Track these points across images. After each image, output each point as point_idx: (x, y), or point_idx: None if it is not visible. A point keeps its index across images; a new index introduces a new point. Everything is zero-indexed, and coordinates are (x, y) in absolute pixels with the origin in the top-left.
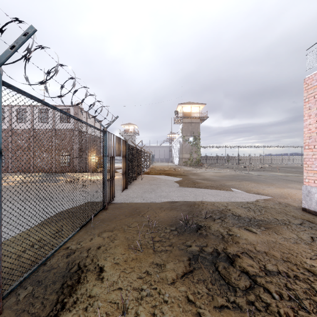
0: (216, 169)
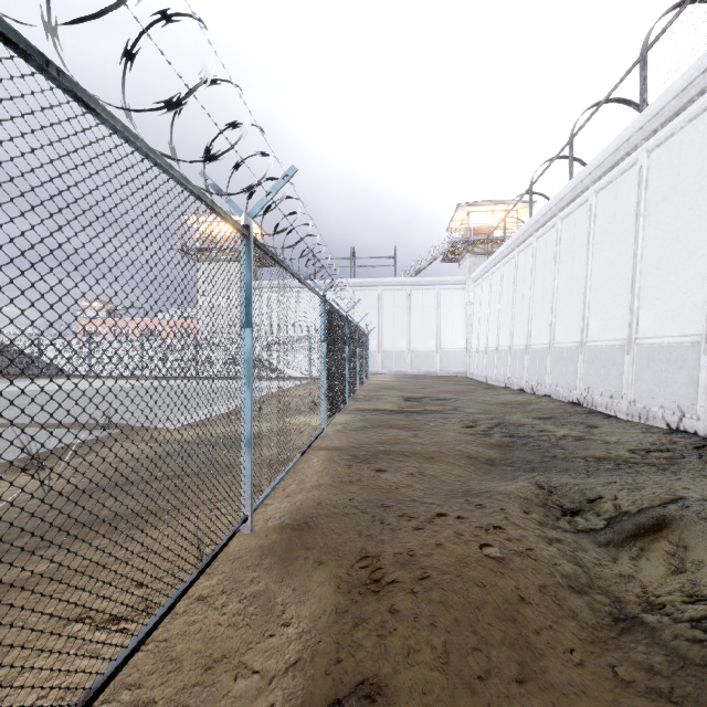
0: None
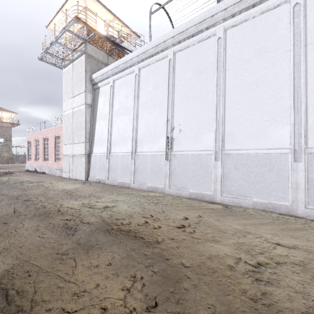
0: (22, 164)
